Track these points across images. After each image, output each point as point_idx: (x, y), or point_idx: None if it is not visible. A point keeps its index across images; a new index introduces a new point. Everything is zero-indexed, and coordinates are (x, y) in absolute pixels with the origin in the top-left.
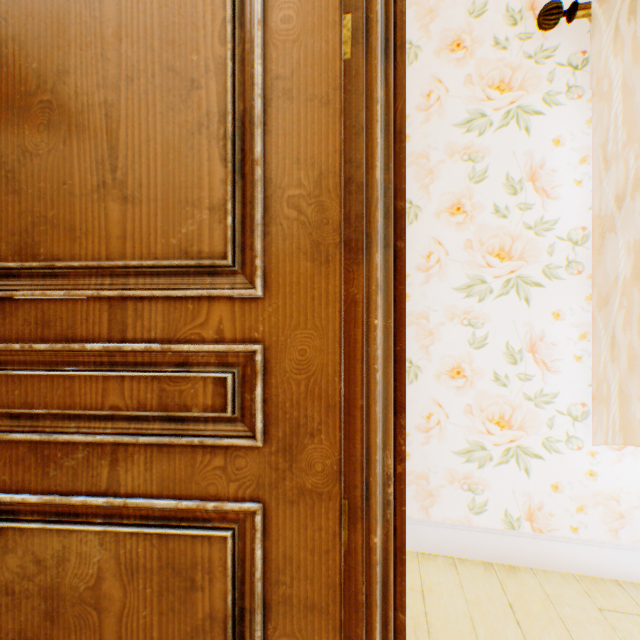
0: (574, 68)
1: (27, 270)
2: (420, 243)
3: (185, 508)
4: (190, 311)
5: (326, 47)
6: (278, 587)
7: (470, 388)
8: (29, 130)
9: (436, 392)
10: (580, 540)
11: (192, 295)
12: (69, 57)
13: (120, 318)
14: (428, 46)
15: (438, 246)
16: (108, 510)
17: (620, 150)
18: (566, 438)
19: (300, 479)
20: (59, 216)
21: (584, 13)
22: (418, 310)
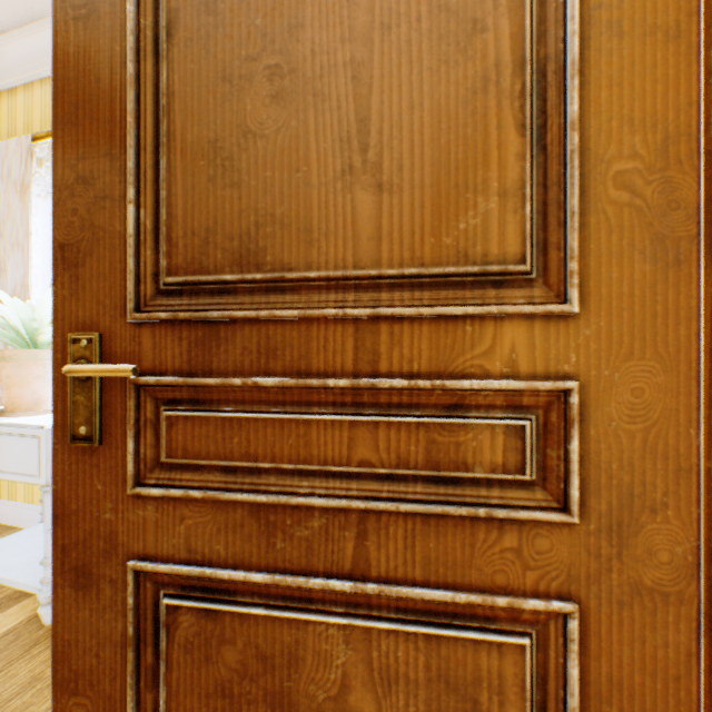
0: None
1: (244, 284)
2: None
3: (464, 602)
4: (467, 335)
5: None
6: None
7: None
8: (250, 105)
9: None
10: None
11: (474, 313)
12: (303, 6)
13: (369, 345)
14: None
15: None
16: (351, 597)
17: None
18: None
19: (633, 572)
20: (289, 213)
21: None
22: None
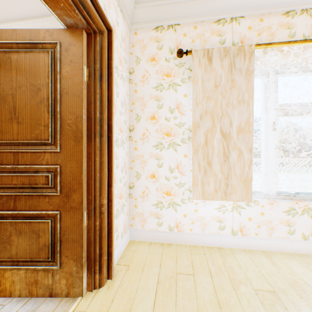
0: (191, 70)
1: None
2: (141, 129)
3: (37, 213)
4: (39, 156)
5: (79, 80)
6: (65, 235)
7: (157, 181)
8: None
9: (146, 183)
10: (192, 233)
11: (39, 151)
12: (1, 79)
13: (17, 158)
14: (143, 59)
15: (147, 131)
16: (13, 215)
17: (201, 100)
18: (188, 198)
19: (71, 204)
20: None
21: (190, 53)
22: (140, 154)
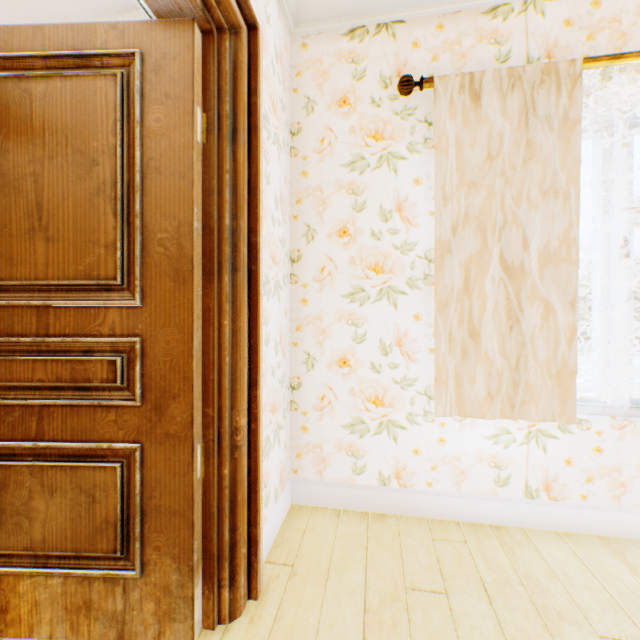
0: (429, 124)
1: None
2: (316, 259)
3: (89, 448)
4: (93, 315)
5: (184, 139)
6: (152, 500)
7: (354, 375)
8: None
9: (328, 378)
10: (433, 492)
11: (94, 304)
12: (10, 141)
13: (45, 320)
14: (322, 101)
15: (330, 262)
16: (37, 451)
17: (454, 191)
18: (424, 413)
19: (167, 427)
20: (3, 250)
21: (430, 85)
22: (315, 313)
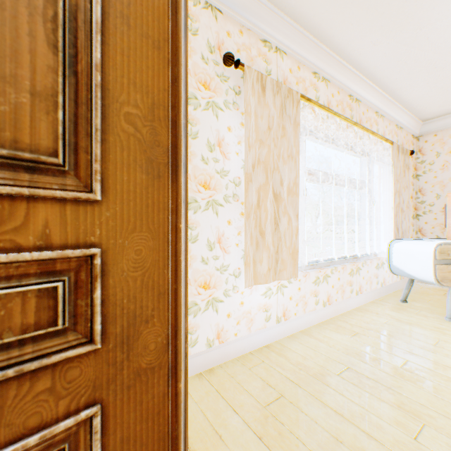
0: (236, 93)
1: None
2: None
3: None
4: None
5: (158, 2)
6: None
7: (190, 268)
8: None
9: None
10: (238, 339)
11: (3, 192)
12: None
13: None
14: None
15: None
16: None
17: (254, 143)
18: (233, 287)
19: (137, 363)
20: None
21: (242, 68)
22: None
